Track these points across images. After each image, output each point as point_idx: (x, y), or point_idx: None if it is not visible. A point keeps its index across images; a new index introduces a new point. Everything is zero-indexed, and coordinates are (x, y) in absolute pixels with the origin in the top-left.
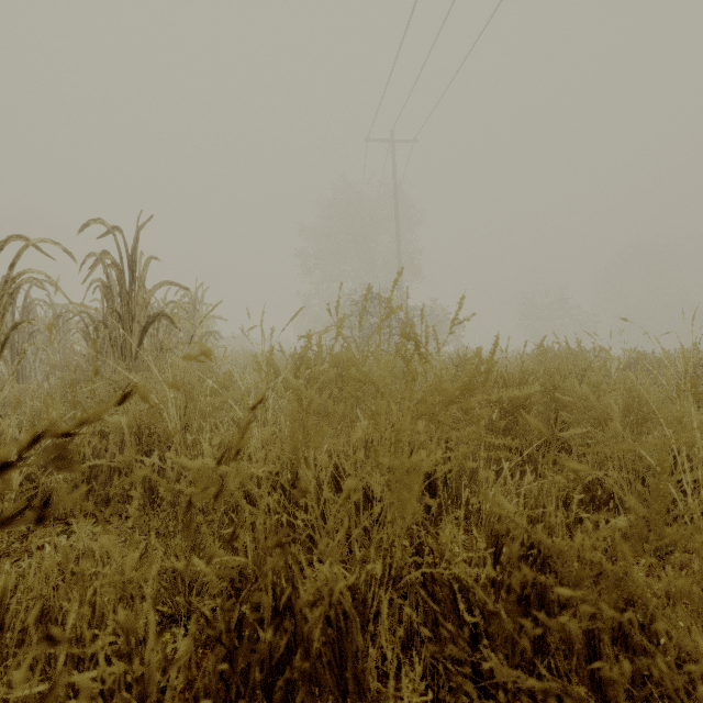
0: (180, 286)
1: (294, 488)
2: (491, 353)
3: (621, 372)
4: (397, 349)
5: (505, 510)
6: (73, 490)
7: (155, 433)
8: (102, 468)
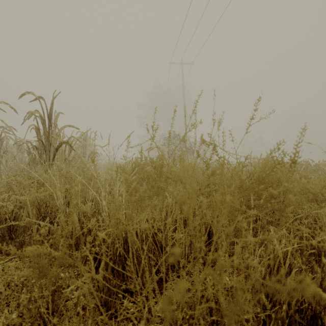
0: (75, 127)
1: (127, 243)
2: (294, 148)
3: (325, 171)
4: (196, 152)
5: (272, 267)
6: (3, 238)
7: (49, 206)
8: (19, 226)
